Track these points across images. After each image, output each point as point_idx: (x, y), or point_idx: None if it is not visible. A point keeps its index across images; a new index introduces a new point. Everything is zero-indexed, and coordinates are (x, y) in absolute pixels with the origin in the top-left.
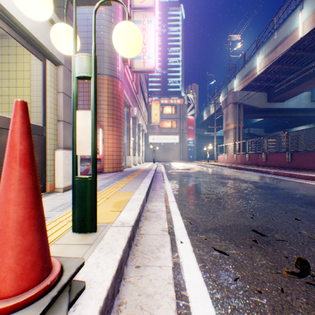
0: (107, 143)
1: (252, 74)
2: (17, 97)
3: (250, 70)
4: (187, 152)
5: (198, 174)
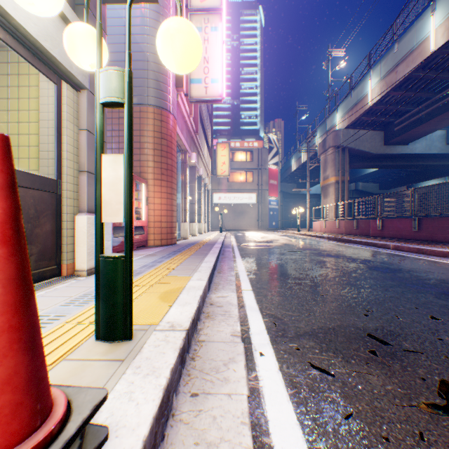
0: (153, 204)
1: (361, 104)
2: (20, 136)
3: (359, 99)
4: (268, 217)
5: (284, 249)
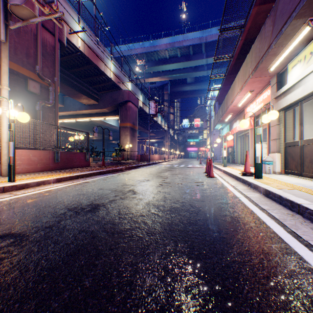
0: None
1: None
2: None
3: None
4: None
5: None
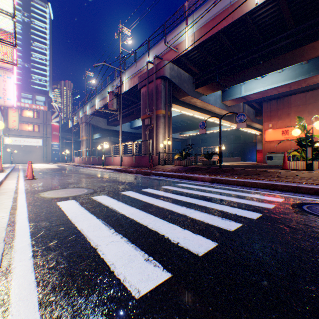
0: None
1: (95, 108)
2: None
3: (94, 105)
4: (53, 154)
5: (45, 168)
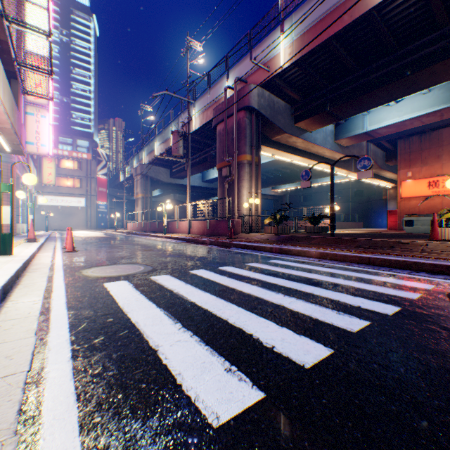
0: None
1: (154, 154)
2: None
3: (153, 150)
4: (98, 218)
5: (88, 237)
